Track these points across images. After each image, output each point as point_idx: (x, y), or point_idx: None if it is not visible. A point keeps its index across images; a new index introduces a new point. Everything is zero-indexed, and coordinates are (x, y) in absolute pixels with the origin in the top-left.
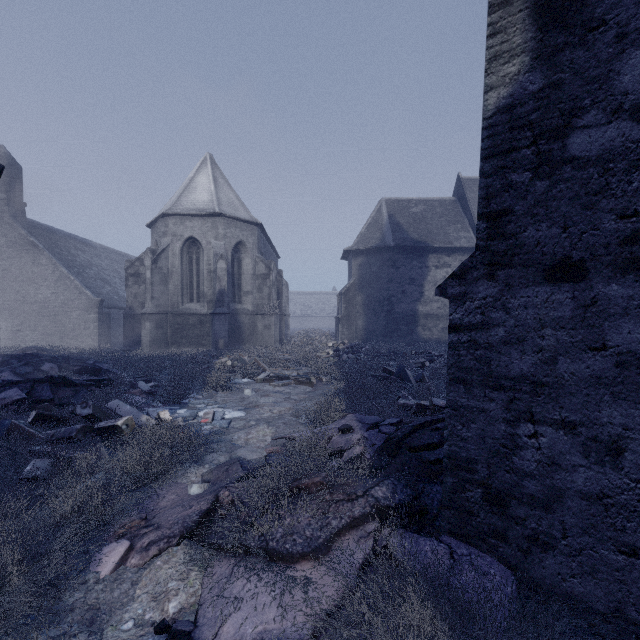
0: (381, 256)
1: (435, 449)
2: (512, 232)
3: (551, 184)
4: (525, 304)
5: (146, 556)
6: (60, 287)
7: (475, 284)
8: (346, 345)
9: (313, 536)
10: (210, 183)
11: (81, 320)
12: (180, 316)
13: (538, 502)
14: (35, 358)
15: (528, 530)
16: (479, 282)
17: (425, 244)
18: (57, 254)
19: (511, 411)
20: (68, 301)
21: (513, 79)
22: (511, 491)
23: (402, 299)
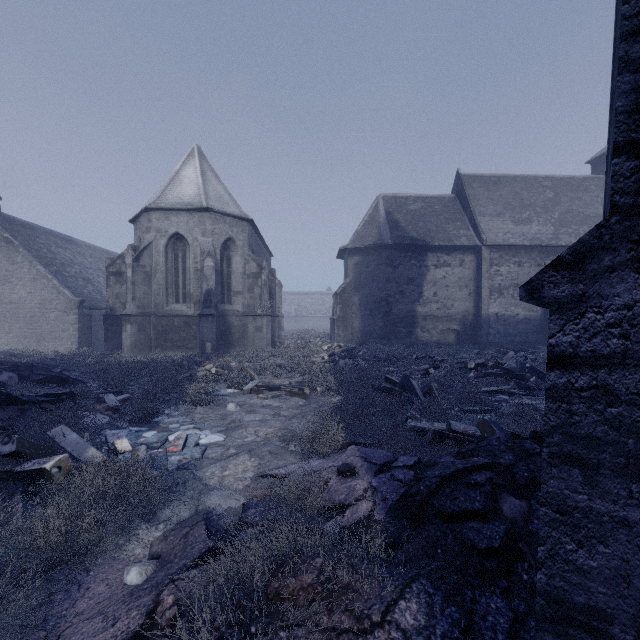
0: (378, 255)
1: (478, 519)
2: None
3: None
4: None
5: None
6: (37, 286)
7: (606, 279)
8: (342, 348)
9: None
10: (197, 176)
11: (59, 322)
12: (164, 318)
13: None
14: None
15: None
16: (616, 275)
17: (424, 242)
18: (34, 251)
19: None
20: (45, 301)
21: None
22: None
23: (400, 300)
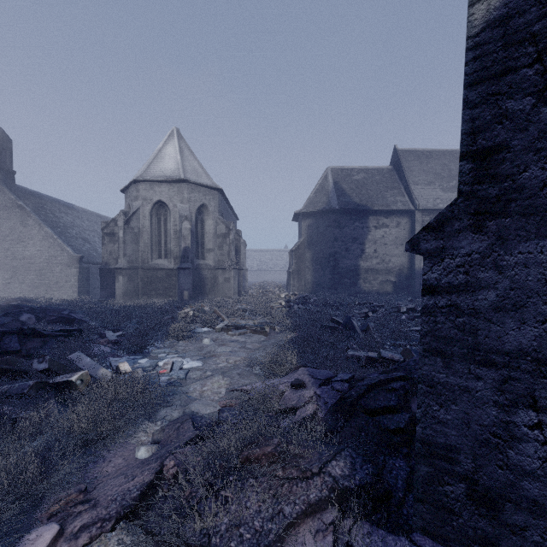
0: (327, 218)
1: (392, 412)
2: (507, 173)
3: None
4: (525, 262)
5: (75, 546)
6: (45, 245)
7: (456, 237)
8: (297, 296)
9: (263, 529)
10: (176, 153)
11: (63, 274)
12: (149, 271)
13: (543, 510)
14: (17, 309)
15: (529, 543)
16: (462, 235)
17: (366, 207)
18: (43, 216)
19: (505, 393)
20: (52, 257)
21: None
22: (505, 492)
23: (346, 255)
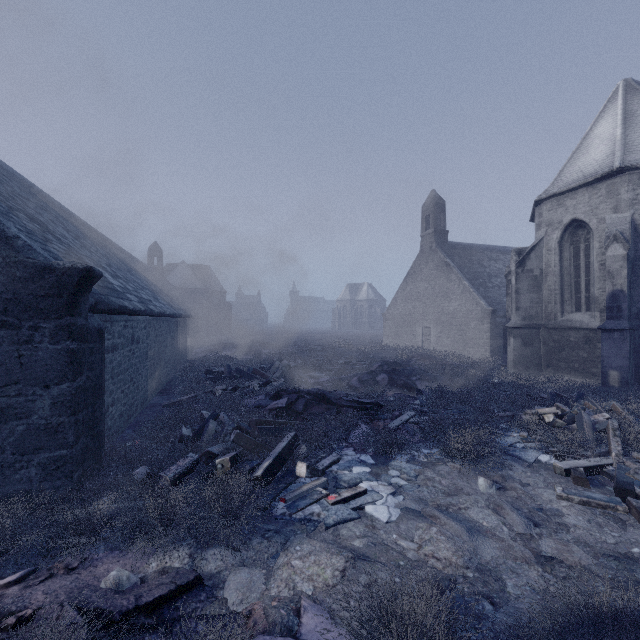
0: None
1: None
2: None
3: None
4: None
5: None
6: (462, 299)
7: None
8: None
9: None
10: (614, 127)
11: (476, 330)
12: (556, 331)
13: None
14: (398, 366)
15: None
16: None
17: None
18: (466, 269)
19: None
20: (468, 312)
21: None
22: None
23: None
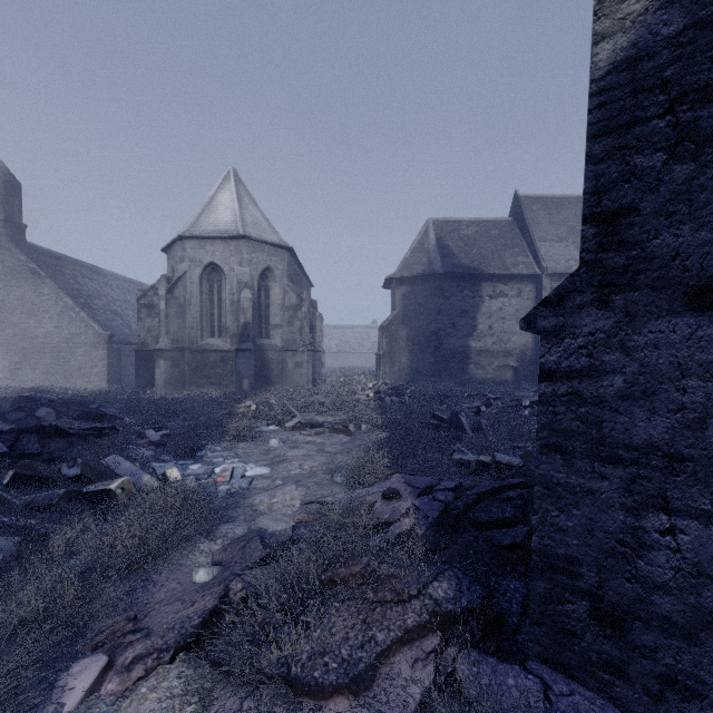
0: (428, 284)
1: (508, 526)
2: (636, 239)
3: (698, 168)
4: (655, 342)
5: (128, 679)
6: (64, 320)
7: (578, 314)
8: (388, 386)
9: (351, 658)
10: (233, 201)
11: (88, 357)
12: (199, 353)
13: (676, 628)
14: (31, 401)
15: (660, 666)
16: (584, 311)
17: (478, 271)
18: (61, 282)
19: (633, 494)
20: (73, 336)
21: (637, 21)
22: (633, 608)
23: (452, 333)
